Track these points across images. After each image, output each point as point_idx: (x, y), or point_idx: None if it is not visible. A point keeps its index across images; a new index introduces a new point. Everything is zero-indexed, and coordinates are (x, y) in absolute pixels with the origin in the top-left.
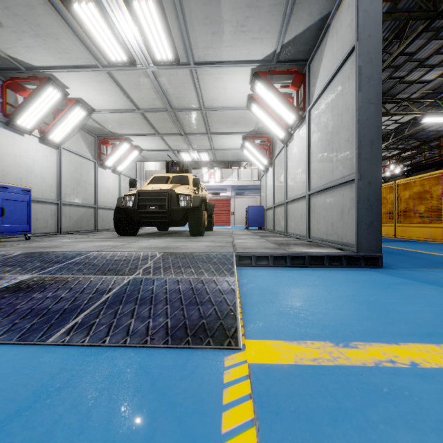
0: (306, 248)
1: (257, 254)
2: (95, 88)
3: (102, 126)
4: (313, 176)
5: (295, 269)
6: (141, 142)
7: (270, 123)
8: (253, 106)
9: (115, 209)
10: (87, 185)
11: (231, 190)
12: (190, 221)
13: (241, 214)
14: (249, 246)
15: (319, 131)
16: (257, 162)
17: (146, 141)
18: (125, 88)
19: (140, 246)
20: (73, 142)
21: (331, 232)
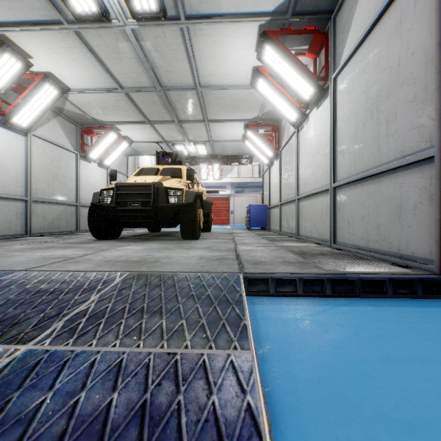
0: (345, 262)
1: (277, 276)
2: (64, 57)
3: (83, 111)
4: (342, 163)
5: (342, 303)
6: (130, 132)
7: (279, 103)
8: (259, 83)
9: (90, 206)
10: (66, 180)
11: (231, 188)
12: (182, 222)
13: (240, 213)
14: (260, 257)
15: (352, 100)
16: (261, 154)
17: (135, 131)
18: (102, 57)
19: (103, 259)
20: (48, 129)
21: (376, 237)
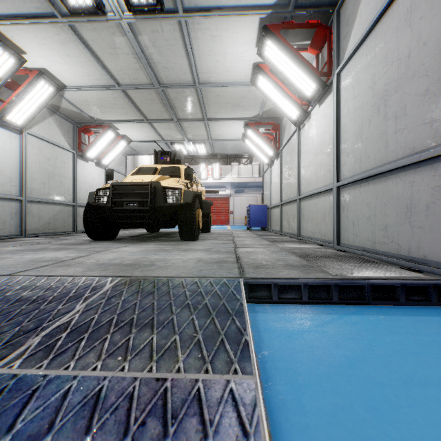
0: (352, 265)
1: (280, 281)
2: (59, 53)
3: (80, 109)
4: (346, 161)
5: (351, 311)
6: (128, 131)
7: (280, 100)
8: (259, 79)
9: (86, 206)
10: (63, 179)
11: (230, 188)
12: (180, 222)
13: (240, 213)
14: (261, 260)
15: (357, 96)
16: (261, 153)
17: (134, 130)
18: (98, 53)
19: (96, 262)
20: (44, 127)
21: (384, 239)
